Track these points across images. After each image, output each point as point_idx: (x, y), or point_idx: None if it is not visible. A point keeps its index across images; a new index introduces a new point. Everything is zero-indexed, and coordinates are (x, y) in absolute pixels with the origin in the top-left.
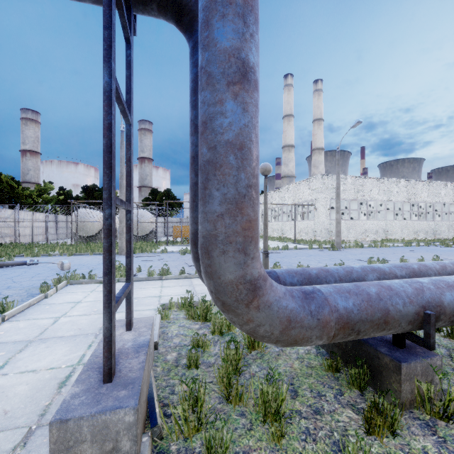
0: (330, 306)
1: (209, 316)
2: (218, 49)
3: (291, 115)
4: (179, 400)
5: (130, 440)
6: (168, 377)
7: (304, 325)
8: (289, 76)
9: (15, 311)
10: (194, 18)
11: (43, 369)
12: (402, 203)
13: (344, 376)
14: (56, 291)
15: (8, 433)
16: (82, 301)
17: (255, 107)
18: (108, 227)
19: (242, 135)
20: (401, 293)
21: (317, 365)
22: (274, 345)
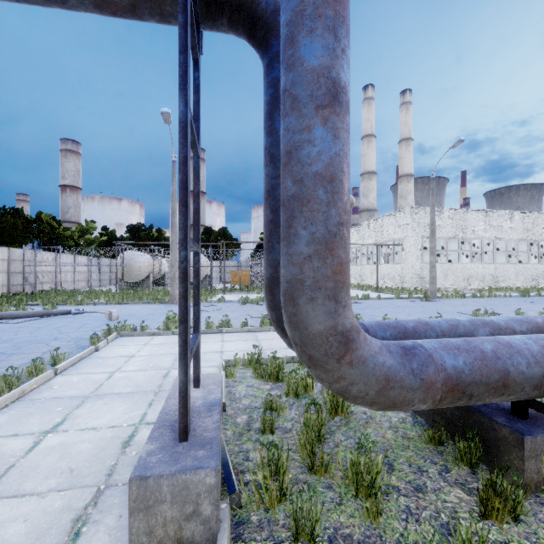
0: (436, 364)
1: (281, 376)
2: (305, 68)
3: (371, 135)
4: (256, 467)
5: (211, 504)
6: (240, 441)
7: (405, 385)
8: (370, 87)
9: (67, 364)
10: (270, 32)
11: (104, 427)
12: (517, 242)
13: (450, 450)
14: (106, 344)
15: (77, 491)
16: (136, 355)
17: (346, 133)
18: (183, 270)
19: (332, 165)
20: (524, 351)
21: (415, 436)
22: (368, 407)
